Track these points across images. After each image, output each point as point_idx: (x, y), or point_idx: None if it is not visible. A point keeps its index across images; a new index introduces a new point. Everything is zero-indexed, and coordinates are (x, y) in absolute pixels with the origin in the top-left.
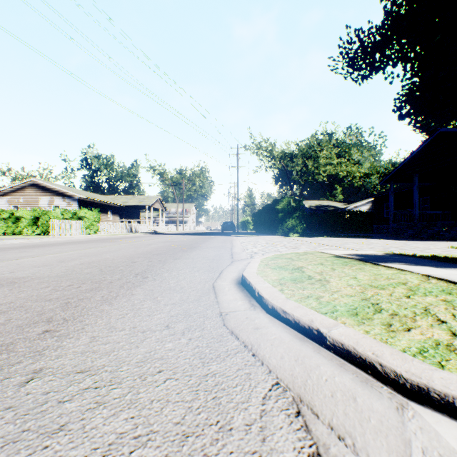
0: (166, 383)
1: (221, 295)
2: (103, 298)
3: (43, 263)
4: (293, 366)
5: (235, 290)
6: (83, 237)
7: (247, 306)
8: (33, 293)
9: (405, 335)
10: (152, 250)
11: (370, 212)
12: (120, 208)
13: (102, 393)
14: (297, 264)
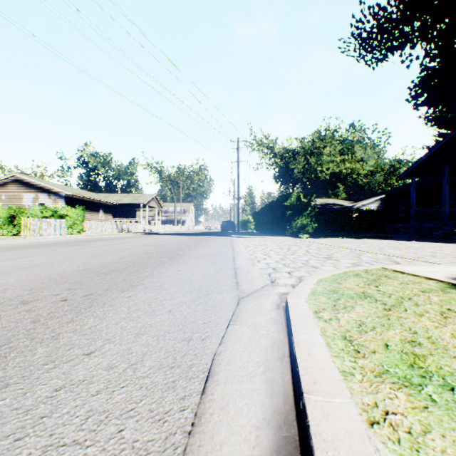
0: None
1: None
2: None
3: None
4: None
5: None
6: (58, 238)
7: None
8: None
9: None
10: (112, 261)
11: (381, 210)
12: (113, 207)
13: None
14: (438, 337)
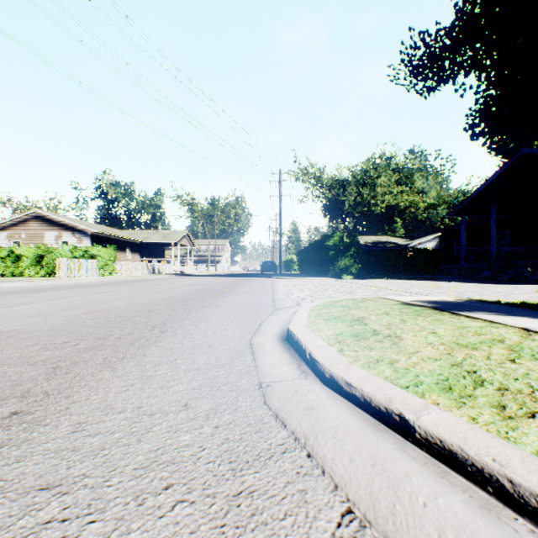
0: (174, 510)
1: (260, 356)
2: (104, 361)
3: (39, 312)
4: (370, 477)
5: (278, 350)
6: (96, 279)
7: (295, 373)
8: (14, 353)
9: (531, 426)
10: (176, 295)
11: (437, 249)
12: (140, 245)
13: (71, 531)
14: (356, 314)
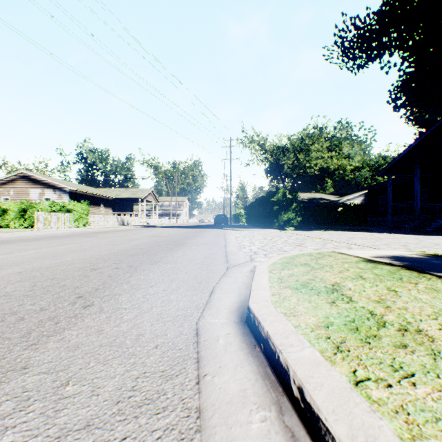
0: None
1: (209, 371)
2: None
3: None
4: None
5: (238, 350)
6: (69, 230)
7: None
8: None
9: None
10: (131, 248)
11: (364, 205)
12: (113, 201)
13: None
14: (326, 278)
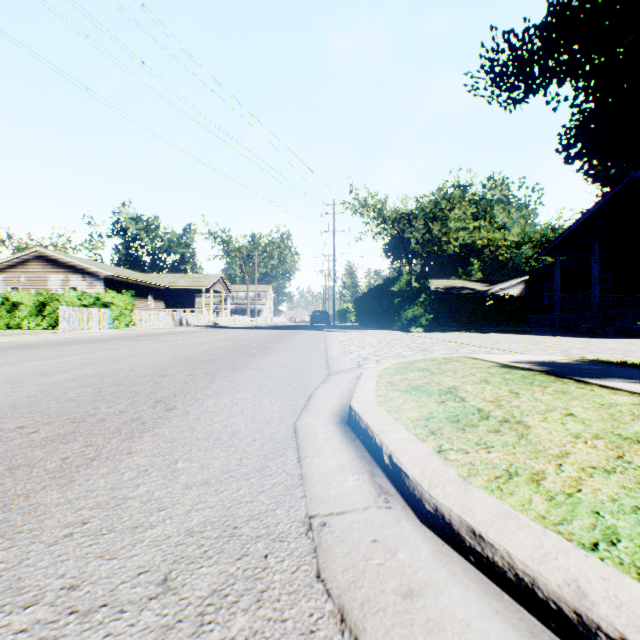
0: None
1: (309, 455)
2: (61, 465)
3: (9, 378)
4: None
5: (337, 442)
6: (108, 332)
7: (369, 494)
8: None
9: None
10: (201, 353)
11: (524, 296)
12: (165, 291)
13: None
14: (444, 382)
